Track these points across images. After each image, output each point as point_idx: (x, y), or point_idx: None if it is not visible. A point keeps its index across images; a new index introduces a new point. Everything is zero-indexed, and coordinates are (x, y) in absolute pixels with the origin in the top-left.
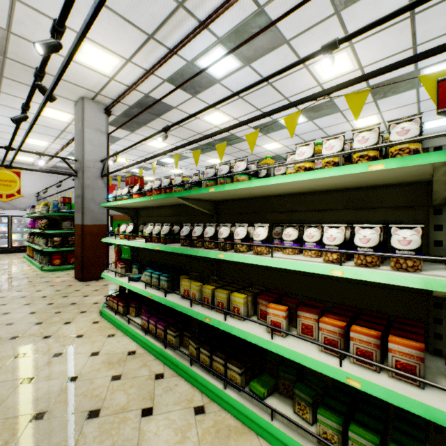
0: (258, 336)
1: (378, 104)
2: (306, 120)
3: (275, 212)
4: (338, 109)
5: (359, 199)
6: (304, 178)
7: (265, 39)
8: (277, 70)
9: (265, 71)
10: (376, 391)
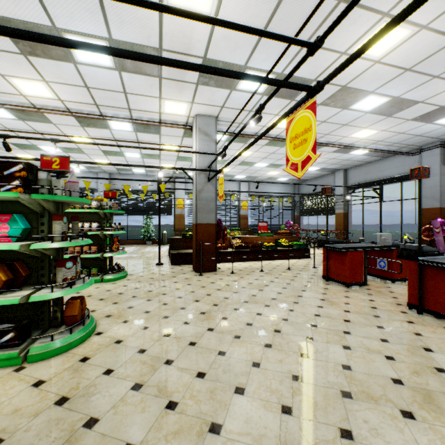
0: None
1: (108, 157)
2: (62, 151)
3: None
4: (85, 153)
5: (87, 215)
6: (71, 211)
7: (39, 118)
8: (44, 128)
9: (35, 126)
10: (88, 256)
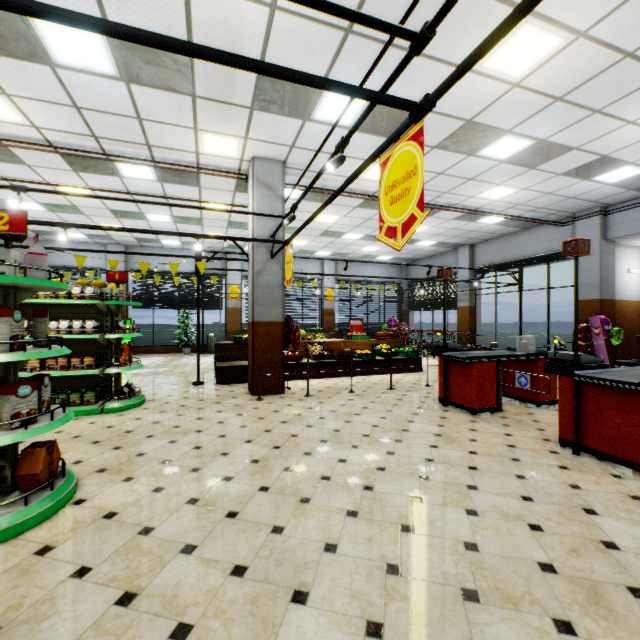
0: (24, 374)
1: (120, 220)
2: (46, 210)
3: (29, 313)
4: (84, 213)
5: (79, 309)
6: (51, 301)
7: (4, 156)
8: (13, 173)
9: None
10: (79, 373)
